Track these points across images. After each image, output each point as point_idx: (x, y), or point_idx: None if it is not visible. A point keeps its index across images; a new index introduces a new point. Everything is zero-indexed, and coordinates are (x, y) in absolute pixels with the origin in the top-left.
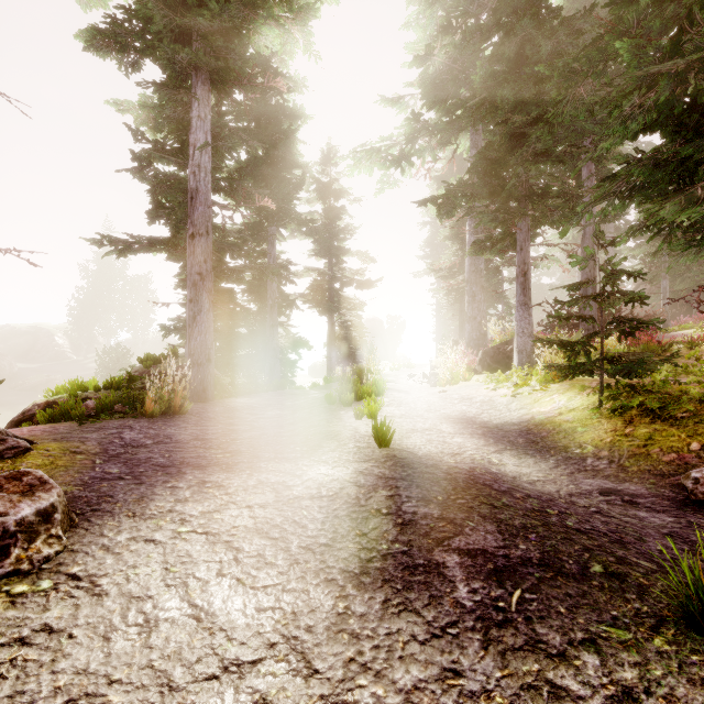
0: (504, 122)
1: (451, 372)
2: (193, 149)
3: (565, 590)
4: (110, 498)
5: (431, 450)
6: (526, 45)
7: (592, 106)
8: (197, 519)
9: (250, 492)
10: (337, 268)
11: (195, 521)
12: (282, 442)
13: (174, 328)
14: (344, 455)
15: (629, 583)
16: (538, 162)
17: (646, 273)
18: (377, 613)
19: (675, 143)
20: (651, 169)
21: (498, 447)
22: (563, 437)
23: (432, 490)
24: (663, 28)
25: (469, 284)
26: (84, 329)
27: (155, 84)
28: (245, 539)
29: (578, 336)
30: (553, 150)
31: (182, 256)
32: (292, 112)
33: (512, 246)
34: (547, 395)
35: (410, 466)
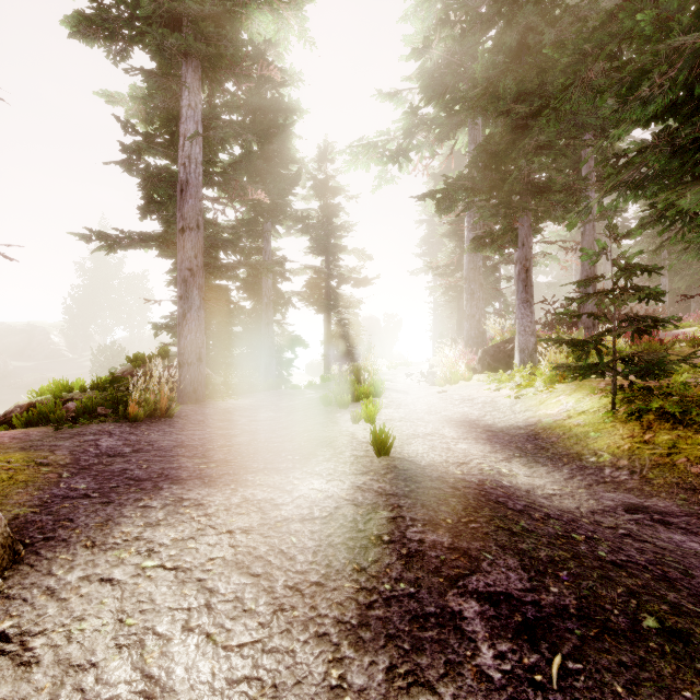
0: (505, 114)
1: (450, 371)
2: (183, 139)
3: (617, 656)
4: (69, 523)
5: (435, 459)
6: (528, 35)
7: (602, 91)
8: (167, 549)
9: (232, 512)
10: (333, 266)
11: (164, 552)
12: (272, 450)
13: (166, 326)
14: (340, 466)
15: (696, 646)
16: (540, 155)
17: (662, 267)
18: (380, 687)
19: (696, 128)
20: (668, 157)
21: (506, 454)
22: (575, 443)
23: (440, 510)
24: (682, 4)
25: (467, 281)
26: (79, 327)
27: (143, 70)
28: (222, 576)
29: (579, 334)
30: (556, 142)
31: (173, 252)
32: (287, 107)
33: (513, 242)
34: (553, 396)
35: (413, 480)
